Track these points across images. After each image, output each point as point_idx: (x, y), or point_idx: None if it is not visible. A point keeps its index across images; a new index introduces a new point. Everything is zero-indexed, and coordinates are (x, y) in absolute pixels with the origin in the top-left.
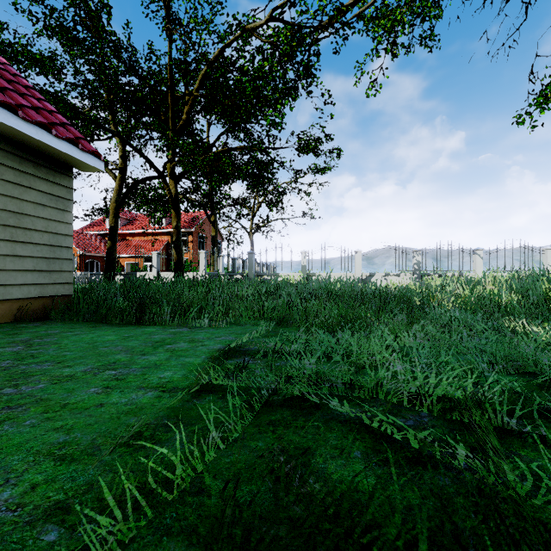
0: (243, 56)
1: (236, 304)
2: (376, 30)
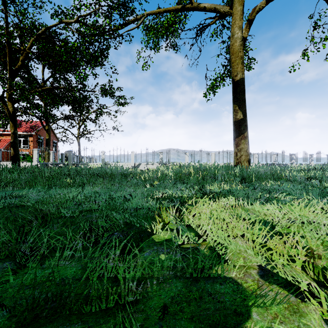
0: (67, 30)
1: (37, 180)
2: (143, 38)
